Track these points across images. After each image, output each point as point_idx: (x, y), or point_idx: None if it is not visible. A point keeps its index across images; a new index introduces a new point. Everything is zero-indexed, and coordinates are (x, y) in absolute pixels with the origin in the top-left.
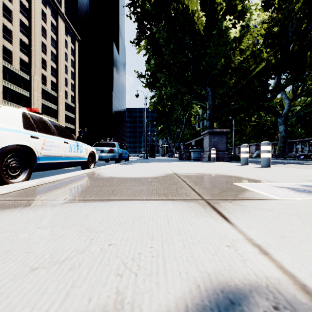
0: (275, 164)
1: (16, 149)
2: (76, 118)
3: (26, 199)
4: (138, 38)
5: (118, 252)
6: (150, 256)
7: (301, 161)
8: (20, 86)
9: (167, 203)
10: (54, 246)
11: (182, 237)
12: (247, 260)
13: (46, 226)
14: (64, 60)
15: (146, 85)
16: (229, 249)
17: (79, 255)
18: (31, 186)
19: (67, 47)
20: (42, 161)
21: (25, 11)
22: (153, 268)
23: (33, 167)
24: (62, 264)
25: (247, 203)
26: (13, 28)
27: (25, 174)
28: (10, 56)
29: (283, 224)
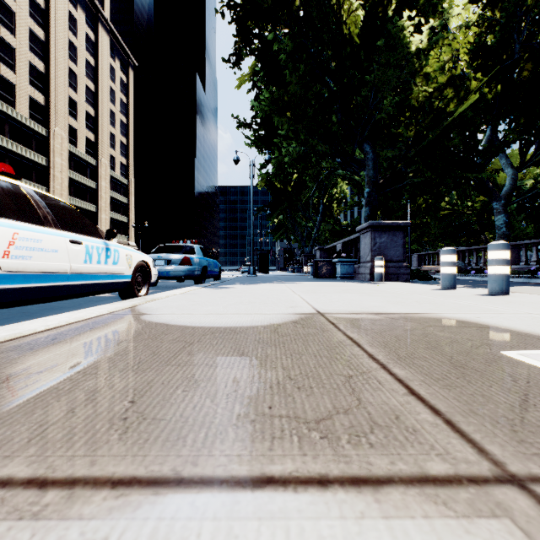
0: None
1: None
2: (131, 203)
3: None
4: (238, 51)
5: None
6: None
7: None
8: (29, 146)
9: (358, 526)
10: None
11: None
12: None
13: None
14: (108, 102)
15: (253, 143)
16: None
17: None
18: None
19: (114, 79)
20: (5, 285)
21: (38, 14)
22: None
23: None
24: None
25: None
26: (17, 42)
27: None
28: (11, 93)
29: None
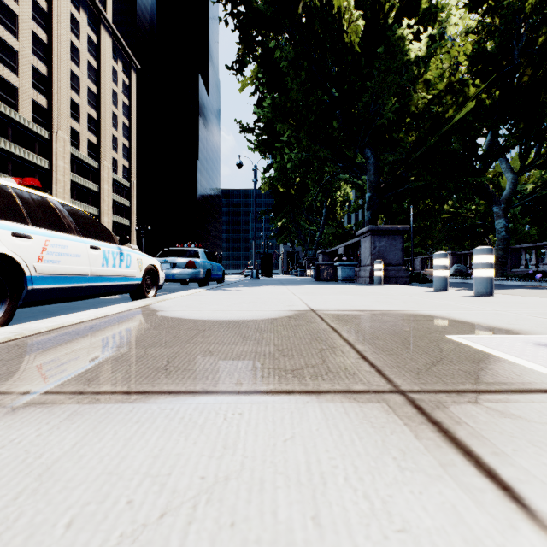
0: None
1: None
2: (133, 206)
3: None
4: (241, 59)
5: None
6: None
7: (538, 282)
8: (32, 150)
9: (303, 405)
10: None
11: None
12: None
13: None
14: (110, 104)
15: (256, 147)
16: None
17: None
18: None
19: (117, 81)
20: (39, 285)
21: (41, 17)
22: None
23: (20, 299)
24: None
25: (524, 405)
26: (20, 46)
27: None
28: (14, 97)
29: None
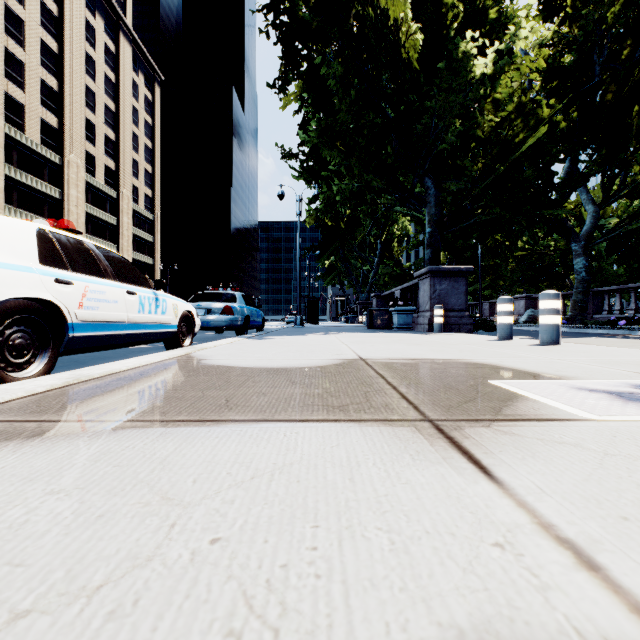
0: (567, 337)
1: (24, 308)
2: (157, 242)
3: (35, 418)
4: (284, 76)
5: (234, 562)
6: (311, 574)
7: (621, 330)
8: (40, 177)
9: (347, 428)
10: (79, 546)
11: (385, 520)
12: (551, 587)
13: (68, 489)
14: (131, 124)
15: (300, 175)
16: (502, 554)
17: (137, 571)
18: (53, 389)
19: (138, 97)
20: (79, 333)
21: (50, 23)
22: (319, 612)
23: (62, 346)
24: (91, 601)
25: (526, 428)
26: (26, 56)
27: (42, 361)
28: (20, 116)
29: (617, 482)
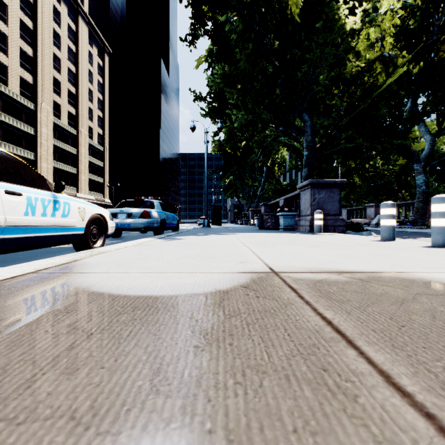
0: (421, 236)
1: None
2: (106, 167)
3: None
4: (194, 31)
5: None
6: None
7: None
8: (20, 119)
9: None
10: None
11: None
12: None
13: None
14: (87, 82)
15: (207, 114)
16: None
17: None
18: None
19: (92, 63)
20: None
21: (27, 8)
22: None
23: None
24: None
25: None
26: (9, 31)
27: None
28: (4, 74)
29: None
